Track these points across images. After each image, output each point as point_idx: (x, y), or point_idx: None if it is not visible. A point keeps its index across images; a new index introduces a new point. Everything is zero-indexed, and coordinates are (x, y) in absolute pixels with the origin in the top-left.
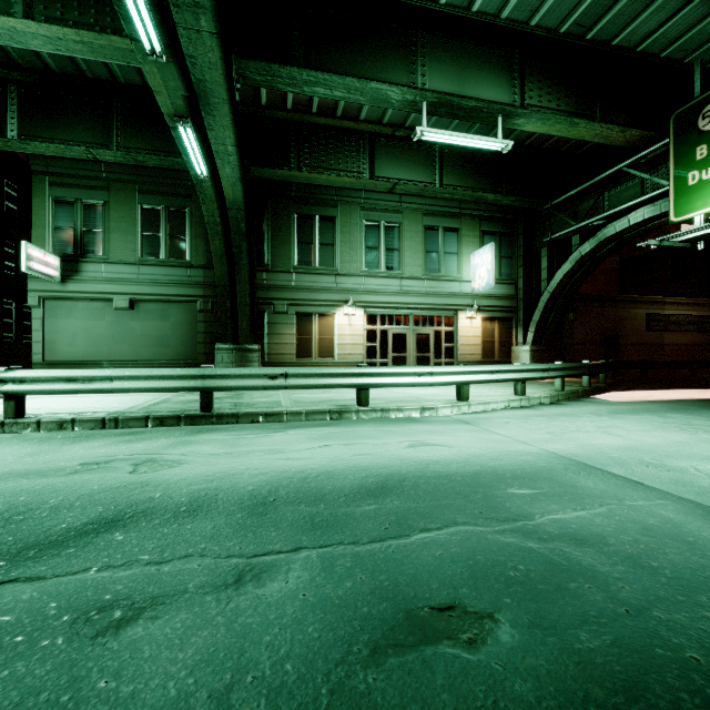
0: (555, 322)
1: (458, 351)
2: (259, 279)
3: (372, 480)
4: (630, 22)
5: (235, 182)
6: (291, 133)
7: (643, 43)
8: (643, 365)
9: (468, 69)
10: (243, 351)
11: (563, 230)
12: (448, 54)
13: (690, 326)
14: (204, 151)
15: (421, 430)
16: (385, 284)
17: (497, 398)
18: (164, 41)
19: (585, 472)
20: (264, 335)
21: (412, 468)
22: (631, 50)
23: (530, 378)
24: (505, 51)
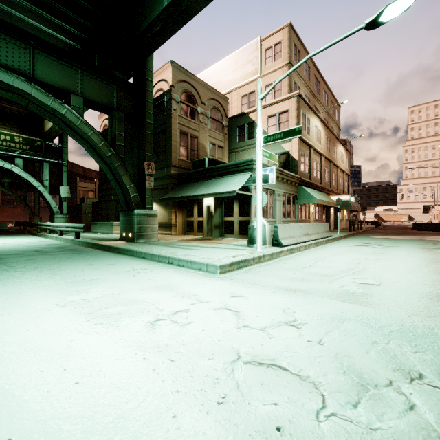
0: None
1: None
2: None
3: None
4: None
5: None
6: None
7: None
8: None
9: None
10: None
11: None
12: None
13: None
14: None
15: None
16: None
17: None
18: None
19: None
20: None
21: None
22: None
23: None
24: None
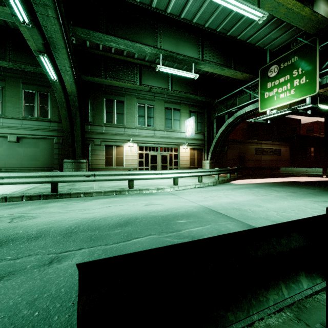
0: (219, 150)
1: (180, 163)
2: (86, 128)
3: (123, 220)
4: (243, 30)
5: (72, 83)
6: (102, 61)
7: (249, 39)
8: (253, 169)
9: (180, 42)
10: (78, 163)
11: (221, 112)
12: (171, 35)
13: (271, 153)
14: (54, 68)
15: (153, 198)
16: (147, 132)
17: (190, 183)
18: (30, 18)
19: (209, 212)
20: (89, 155)
21: (142, 214)
22: (245, 41)
23: (204, 175)
24: (195, 36)
